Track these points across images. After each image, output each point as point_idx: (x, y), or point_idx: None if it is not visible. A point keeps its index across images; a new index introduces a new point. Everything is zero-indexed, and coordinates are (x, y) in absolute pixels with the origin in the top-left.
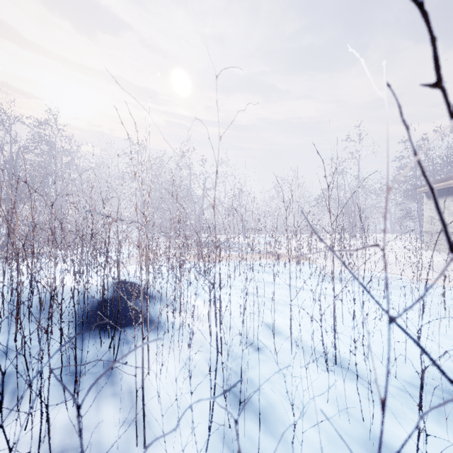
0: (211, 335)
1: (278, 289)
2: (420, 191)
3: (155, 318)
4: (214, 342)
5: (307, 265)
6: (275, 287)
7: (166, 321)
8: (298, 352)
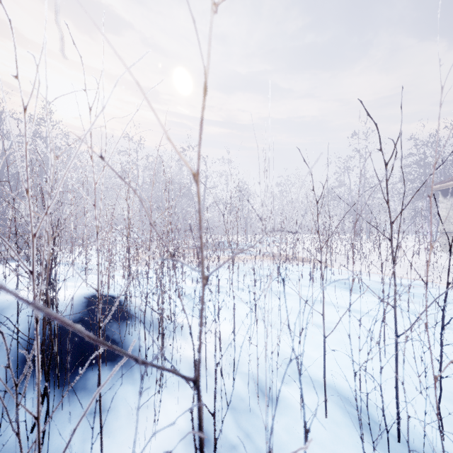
0: (206, 382)
1: (290, 301)
2: (435, 189)
3: (132, 350)
4: (211, 392)
5: (318, 269)
6: (286, 298)
7: (147, 355)
8: (334, 412)
